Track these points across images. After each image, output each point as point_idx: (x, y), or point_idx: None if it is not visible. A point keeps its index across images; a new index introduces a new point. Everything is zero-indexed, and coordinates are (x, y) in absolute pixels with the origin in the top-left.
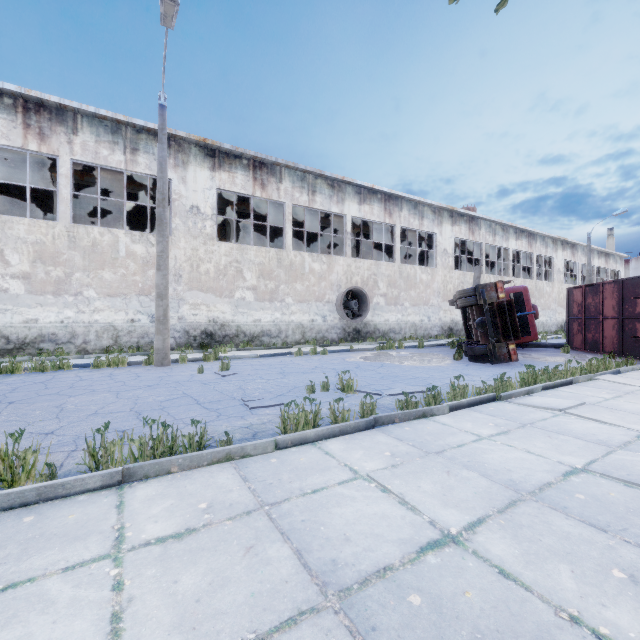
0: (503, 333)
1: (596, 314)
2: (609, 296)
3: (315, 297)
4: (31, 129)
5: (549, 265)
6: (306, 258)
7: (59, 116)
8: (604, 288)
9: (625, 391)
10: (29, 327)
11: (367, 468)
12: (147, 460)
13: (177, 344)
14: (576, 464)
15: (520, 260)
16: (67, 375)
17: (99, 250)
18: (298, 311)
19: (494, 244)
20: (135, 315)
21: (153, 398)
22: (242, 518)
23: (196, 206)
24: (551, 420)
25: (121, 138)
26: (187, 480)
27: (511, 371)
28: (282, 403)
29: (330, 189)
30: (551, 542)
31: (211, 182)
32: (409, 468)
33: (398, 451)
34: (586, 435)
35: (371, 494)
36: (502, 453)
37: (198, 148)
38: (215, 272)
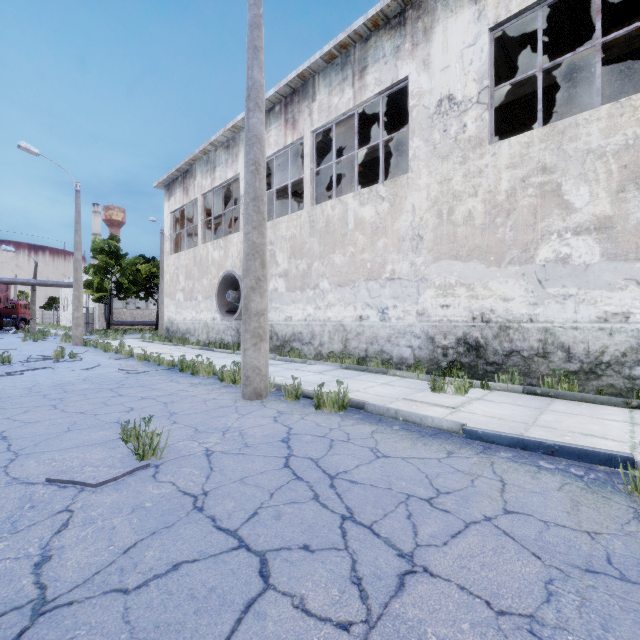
0: None
1: None
2: None
3: None
4: (288, 123)
5: None
6: None
7: (304, 92)
8: None
9: None
10: (287, 325)
11: None
12: None
13: (415, 359)
14: None
15: None
16: (166, 384)
17: (331, 229)
18: None
19: None
20: (363, 310)
21: None
22: None
23: (447, 96)
24: None
25: (350, 67)
26: None
27: None
28: None
29: None
30: None
31: (476, 26)
32: None
33: None
34: None
35: None
36: None
37: None
38: (485, 213)
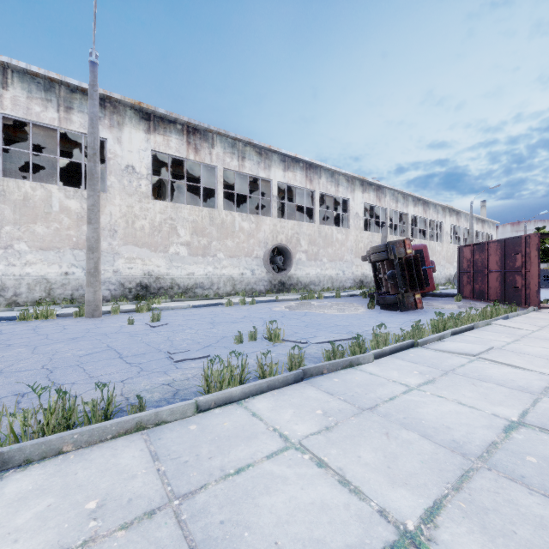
0: (410, 284)
1: (482, 268)
2: (493, 253)
3: (244, 253)
4: None
5: (439, 229)
6: (236, 217)
7: None
8: (489, 246)
9: (520, 335)
10: None
11: (299, 433)
12: (34, 437)
13: (112, 296)
14: (511, 416)
15: (416, 224)
16: None
17: (31, 204)
18: (229, 265)
19: (397, 210)
20: (69, 268)
21: (72, 352)
22: (140, 524)
23: (131, 166)
24: (469, 366)
25: (54, 96)
26: (81, 463)
27: (419, 318)
28: (209, 355)
29: (258, 156)
30: (528, 535)
31: (146, 144)
32: (345, 431)
33: (330, 408)
34: (506, 381)
35: (305, 471)
36: (435, 406)
37: (133, 111)
38: (150, 228)
